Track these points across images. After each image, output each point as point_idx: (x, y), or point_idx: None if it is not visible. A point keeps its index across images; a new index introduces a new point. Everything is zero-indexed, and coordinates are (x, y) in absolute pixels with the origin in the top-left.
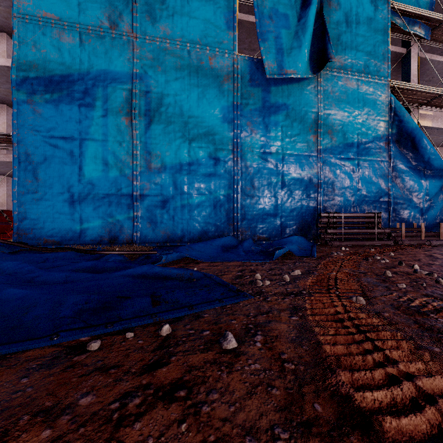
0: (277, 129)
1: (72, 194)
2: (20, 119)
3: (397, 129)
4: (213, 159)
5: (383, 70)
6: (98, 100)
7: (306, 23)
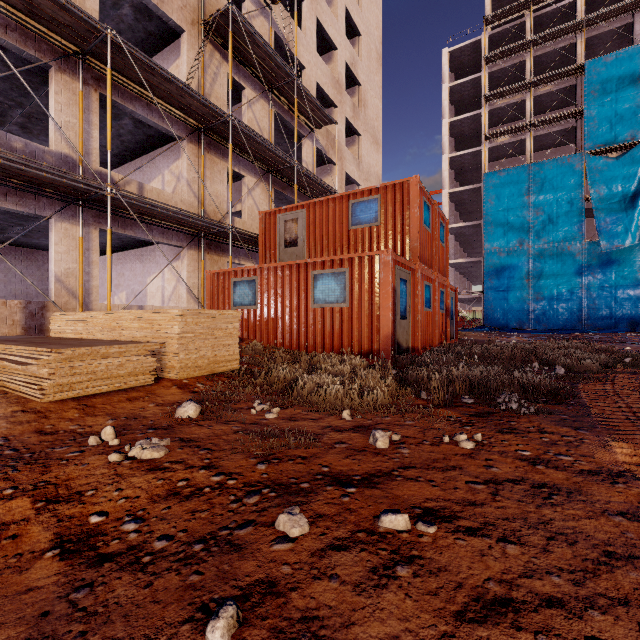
0: (611, 273)
1: (504, 311)
2: (486, 286)
3: None
4: (570, 292)
5: None
6: (514, 275)
7: (631, 218)
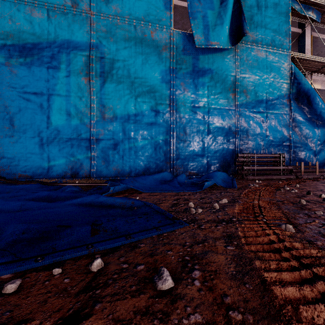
0: (204, 88)
1: (41, 138)
2: None
3: (296, 90)
4: (154, 111)
5: (285, 44)
6: (62, 64)
7: (226, 5)
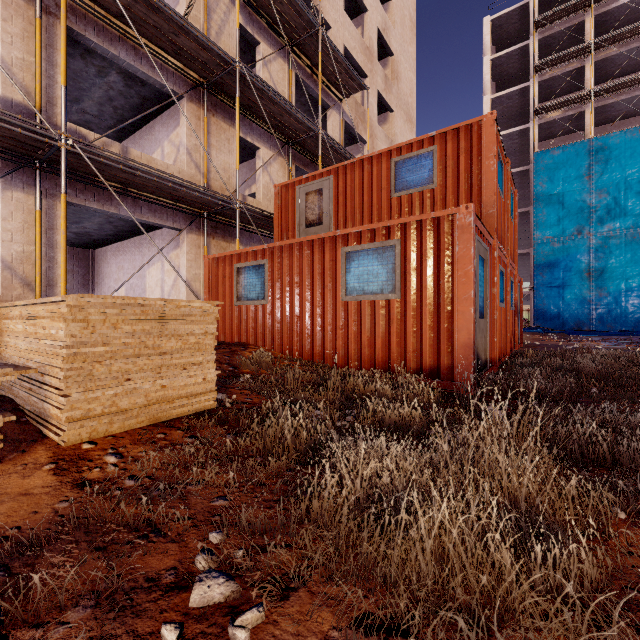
0: None
1: (558, 309)
2: (536, 281)
3: None
4: None
5: None
6: (571, 268)
7: None
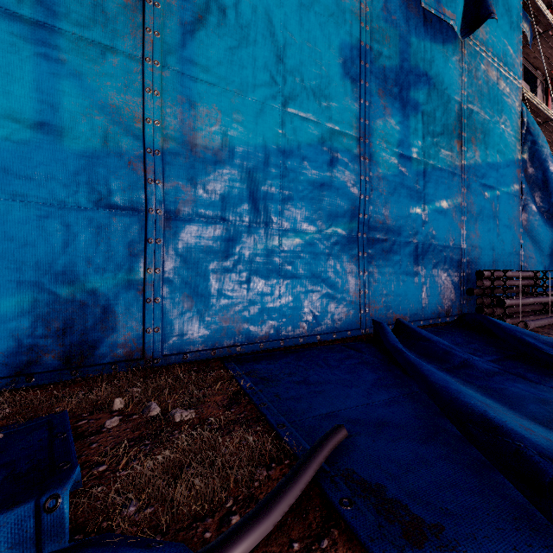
0: (418, 116)
1: None
2: None
3: (528, 154)
4: (327, 151)
5: (516, 66)
6: None
7: None
